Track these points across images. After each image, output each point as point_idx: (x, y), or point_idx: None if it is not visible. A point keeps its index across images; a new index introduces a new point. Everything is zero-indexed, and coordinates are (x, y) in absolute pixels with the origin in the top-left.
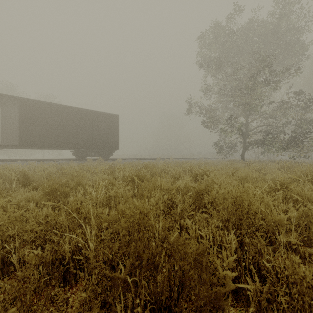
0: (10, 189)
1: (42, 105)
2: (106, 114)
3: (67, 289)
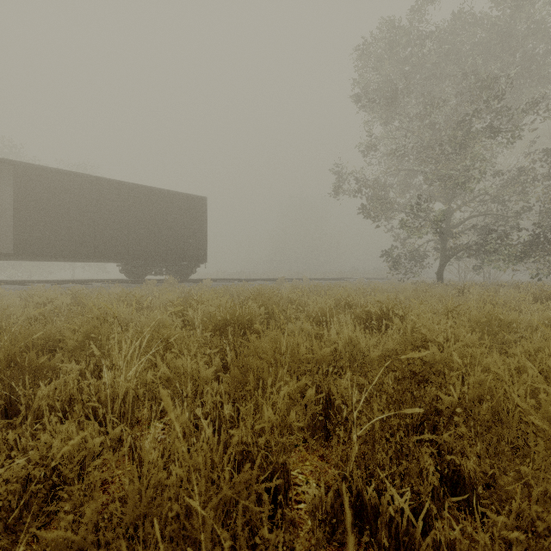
0: None
1: (59, 178)
2: (183, 196)
3: None
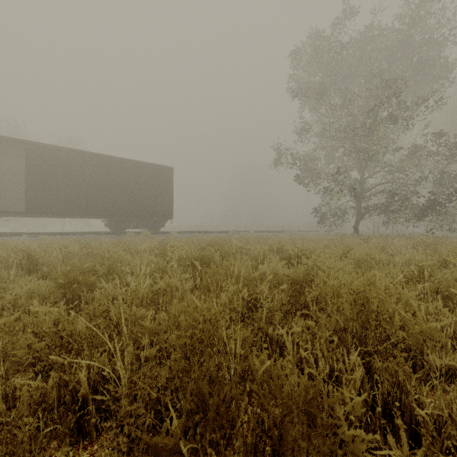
0: (8, 277)
1: (60, 153)
2: (154, 166)
3: (80, 450)
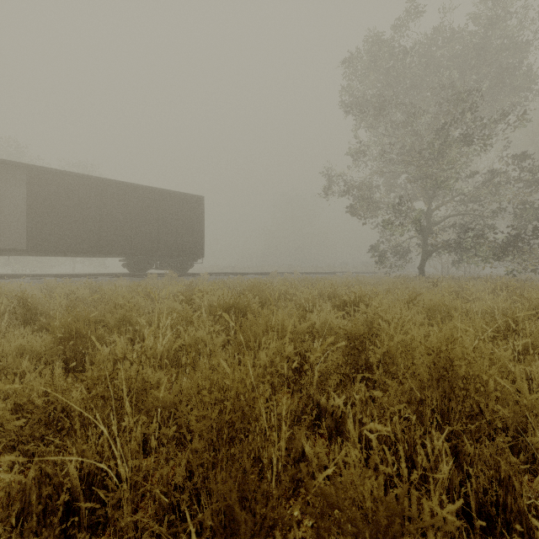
0: None
1: (68, 179)
2: (181, 195)
3: None
